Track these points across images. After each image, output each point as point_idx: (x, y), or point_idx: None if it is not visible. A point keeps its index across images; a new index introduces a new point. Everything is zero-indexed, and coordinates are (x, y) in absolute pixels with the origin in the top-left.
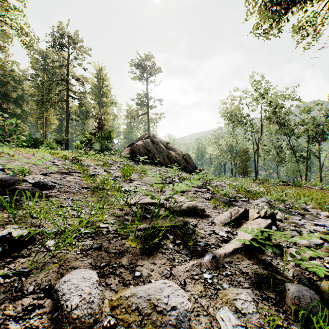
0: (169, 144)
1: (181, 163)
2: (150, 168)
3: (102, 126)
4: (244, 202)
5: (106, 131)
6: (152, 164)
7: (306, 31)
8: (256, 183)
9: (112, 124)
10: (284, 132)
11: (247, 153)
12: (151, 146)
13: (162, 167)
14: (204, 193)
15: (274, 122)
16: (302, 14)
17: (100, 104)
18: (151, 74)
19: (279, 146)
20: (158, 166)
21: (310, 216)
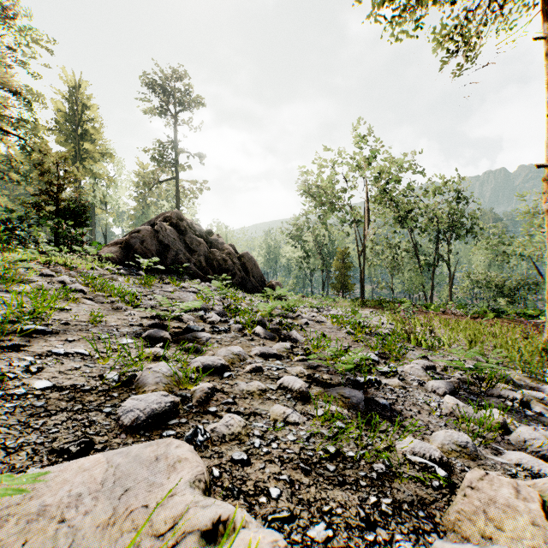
0: (213, 234)
1: (236, 272)
2: (162, 285)
3: (58, 189)
4: (391, 378)
5: (70, 201)
6: (172, 274)
7: (455, 40)
8: (367, 307)
9: (105, 196)
10: (401, 223)
11: (348, 256)
12: (173, 236)
13: (193, 281)
14: (285, 357)
15: (388, 207)
16: (452, 4)
17: (77, 153)
18: (184, 107)
19: (395, 245)
20: (185, 279)
21: (542, 405)
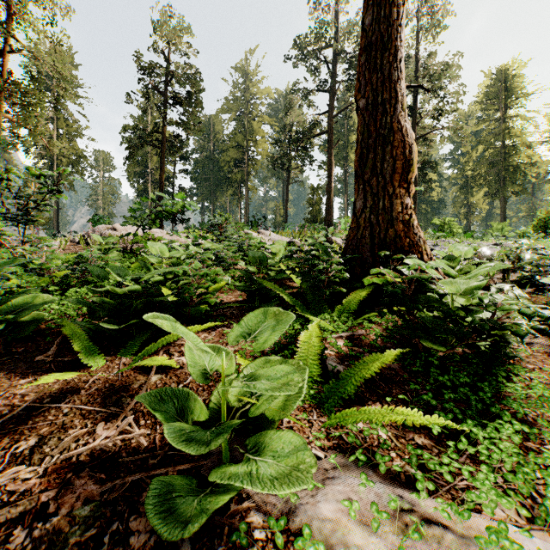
0: None
1: None
2: None
3: None
4: None
5: None
6: None
7: None
8: None
9: None
10: None
11: None
12: None
13: None
14: None
15: None
16: None
17: None
18: None
19: None
20: None
21: None
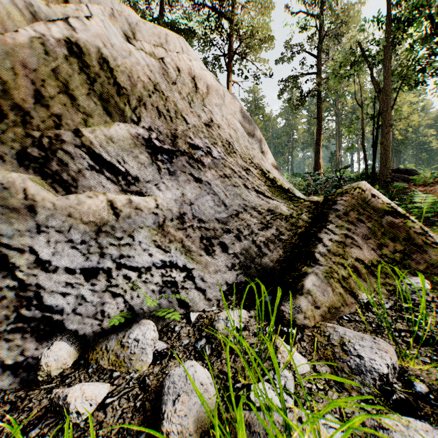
0: None
1: None
2: None
3: None
4: None
5: None
6: None
7: None
8: None
9: None
10: None
11: None
12: None
13: None
14: None
15: None
16: None
17: None
18: None
19: None
20: None
21: None
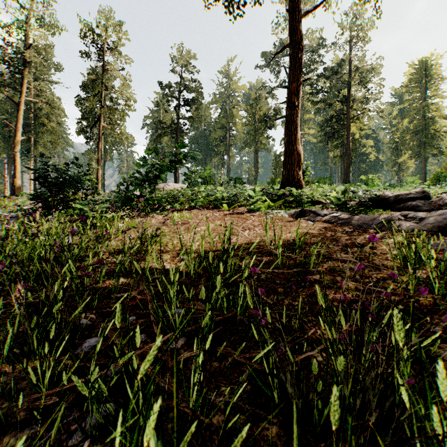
0: None
1: None
2: None
3: None
4: None
5: None
6: None
7: None
8: None
9: None
10: None
11: None
12: None
13: None
14: None
15: None
16: None
17: None
18: None
19: None
20: None
21: None
